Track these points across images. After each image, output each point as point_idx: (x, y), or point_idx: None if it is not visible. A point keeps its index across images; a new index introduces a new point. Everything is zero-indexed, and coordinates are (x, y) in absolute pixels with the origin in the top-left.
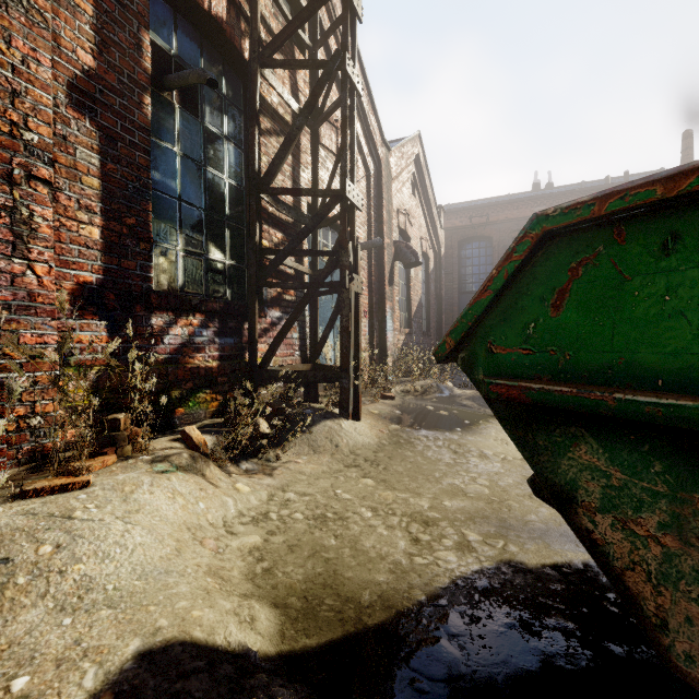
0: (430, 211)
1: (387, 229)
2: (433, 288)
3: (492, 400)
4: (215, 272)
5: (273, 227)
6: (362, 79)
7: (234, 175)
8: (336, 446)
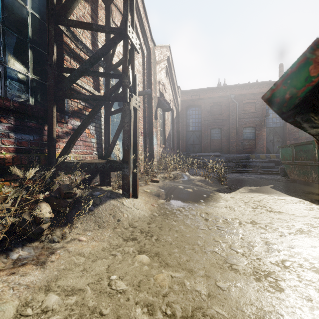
0: (174, 87)
1: (153, 88)
2: (175, 127)
3: None
4: (15, 80)
5: (74, 60)
6: None
7: (38, 9)
8: (118, 220)
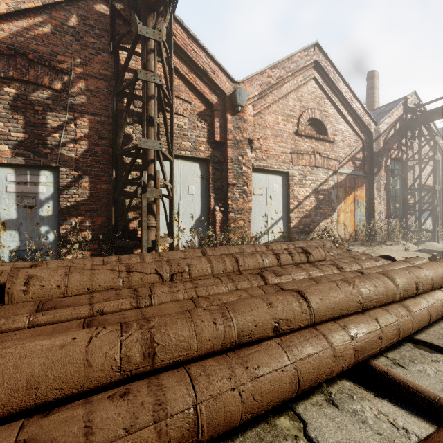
0: None
1: None
2: None
3: None
4: (396, 209)
5: (408, 195)
6: (435, 131)
7: (399, 186)
8: (432, 247)
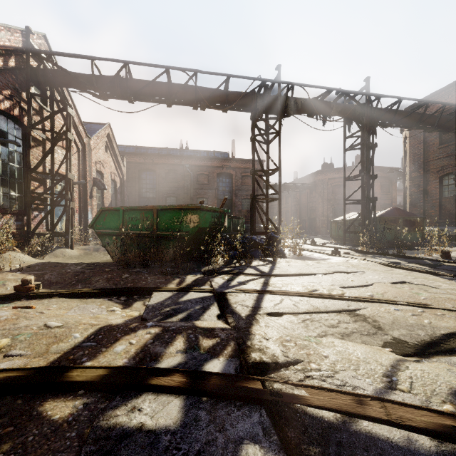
0: (117, 159)
1: (89, 174)
2: (119, 197)
3: (97, 234)
4: (13, 199)
5: (35, 181)
6: (75, 112)
7: (19, 163)
8: (64, 255)
